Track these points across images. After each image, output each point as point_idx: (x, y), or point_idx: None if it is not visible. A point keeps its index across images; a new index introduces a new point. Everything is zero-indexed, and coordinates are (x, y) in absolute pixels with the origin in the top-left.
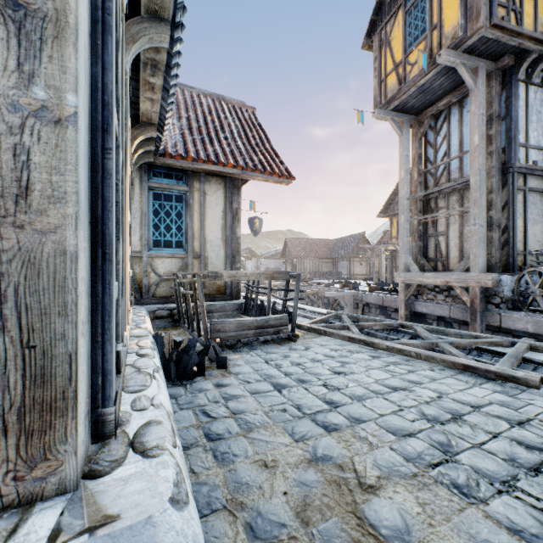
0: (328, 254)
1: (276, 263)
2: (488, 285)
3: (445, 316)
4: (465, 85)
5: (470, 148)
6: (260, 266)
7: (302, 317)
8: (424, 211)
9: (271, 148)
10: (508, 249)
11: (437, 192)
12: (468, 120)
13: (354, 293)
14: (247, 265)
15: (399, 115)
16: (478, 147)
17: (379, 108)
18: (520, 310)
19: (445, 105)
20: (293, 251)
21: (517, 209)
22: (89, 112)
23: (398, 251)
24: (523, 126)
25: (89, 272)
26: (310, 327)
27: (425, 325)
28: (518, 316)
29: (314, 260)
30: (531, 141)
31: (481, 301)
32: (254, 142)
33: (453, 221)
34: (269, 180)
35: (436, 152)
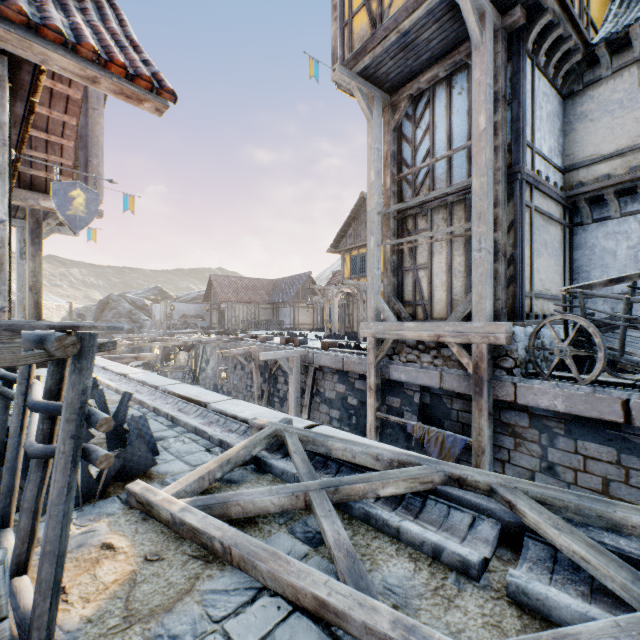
0: (268, 297)
1: (197, 309)
2: (500, 341)
3: (433, 386)
4: (459, 50)
5: (473, 134)
6: (173, 313)
7: (191, 433)
8: (399, 235)
9: (126, 35)
10: (516, 289)
11: (417, 207)
12: (460, 105)
13: (302, 351)
14: (154, 312)
15: (368, 86)
16: (486, 132)
17: (342, 65)
18: (537, 376)
19: (430, 82)
20: (221, 293)
21: (524, 232)
22: None
23: (355, 294)
24: (530, 120)
25: None
26: (180, 520)
27: (533, 483)
28: (542, 388)
29: (249, 306)
30: (536, 143)
31: (488, 365)
32: (78, 5)
33: (439, 248)
34: (98, 78)
35: (415, 150)
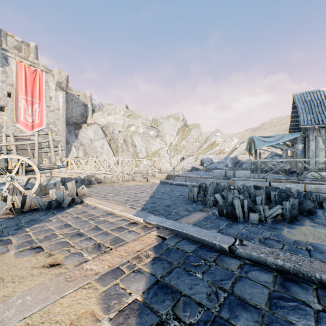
0: None
1: None
2: None
3: None
4: None
5: None
6: None
7: None
8: None
9: None
10: None
11: None
12: None
13: None
14: None
15: None
16: None
17: None
18: None
19: None
20: None
21: None
22: (314, 152)
23: None
24: None
25: (314, 161)
26: None
27: None
28: None
29: None
30: None
31: None
32: None
33: None
34: None
35: None
